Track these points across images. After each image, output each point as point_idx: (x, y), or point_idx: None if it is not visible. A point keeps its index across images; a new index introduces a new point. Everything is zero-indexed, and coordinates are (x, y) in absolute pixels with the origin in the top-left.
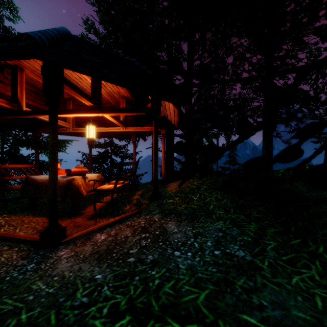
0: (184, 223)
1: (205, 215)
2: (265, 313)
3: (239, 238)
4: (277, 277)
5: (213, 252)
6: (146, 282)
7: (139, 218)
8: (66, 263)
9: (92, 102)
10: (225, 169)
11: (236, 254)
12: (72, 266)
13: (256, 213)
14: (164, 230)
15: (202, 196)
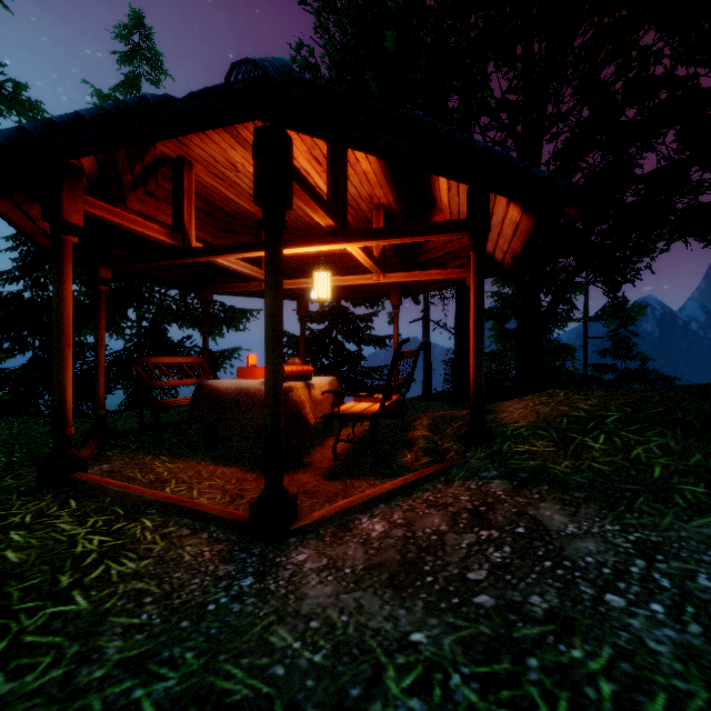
0: (588, 509)
1: (647, 493)
2: None
3: None
4: None
5: None
6: (571, 683)
7: (451, 486)
8: (320, 585)
9: (333, 218)
10: (603, 370)
11: None
12: (339, 597)
13: None
14: (538, 524)
15: (617, 441)
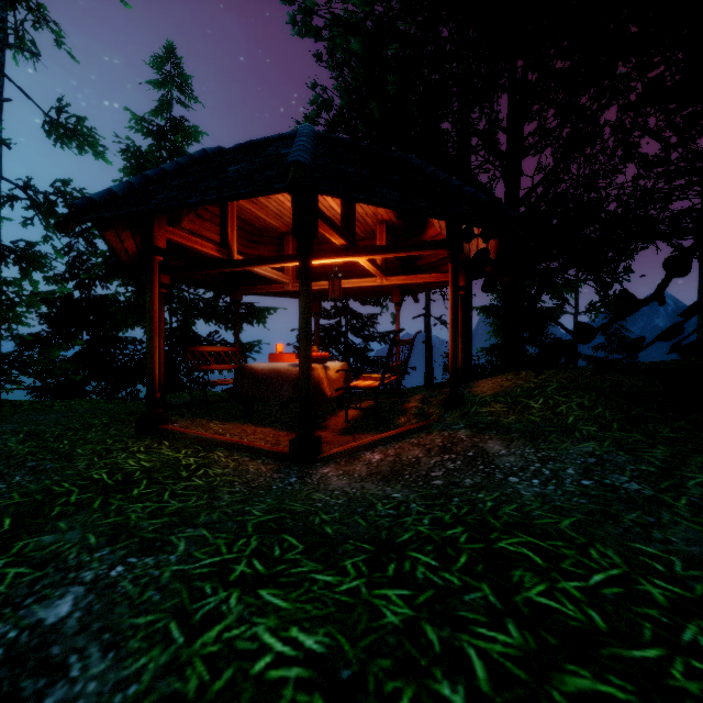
0: (518, 442)
1: (559, 432)
2: (673, 547)
3: (630, 467)
4: (702, 518)
5: (580, 482)
6: (472, 504)
7: (430, 435)
8: (339, 480)
9: (345, 239)
10: (596, 363)
11: (624, 487)
12: (351, 484)
13: (668, 431)
14: (483, 450)
15: (550, 402)
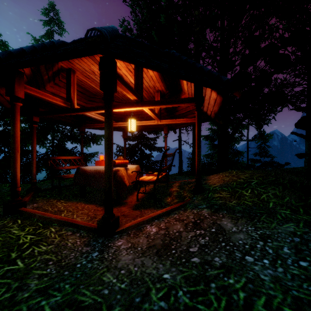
0: (242, 221)
1: (266, 214)
2: None
3: None
4: None
5: (298, 263)
6: (227, 293)
7: (186, 212)
8: (126, 255)
9: (136, 96)
10: (255, 162)
11: None
12: (134, 260)
13: None
14: (221, 227)
15: (255, 192)
